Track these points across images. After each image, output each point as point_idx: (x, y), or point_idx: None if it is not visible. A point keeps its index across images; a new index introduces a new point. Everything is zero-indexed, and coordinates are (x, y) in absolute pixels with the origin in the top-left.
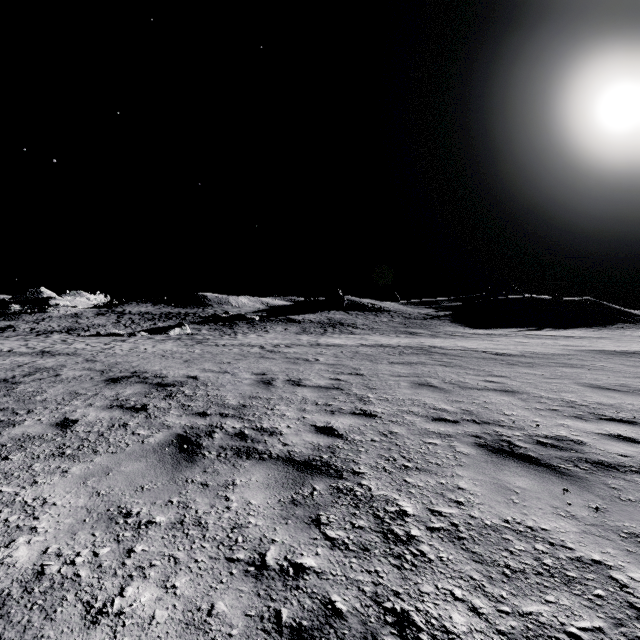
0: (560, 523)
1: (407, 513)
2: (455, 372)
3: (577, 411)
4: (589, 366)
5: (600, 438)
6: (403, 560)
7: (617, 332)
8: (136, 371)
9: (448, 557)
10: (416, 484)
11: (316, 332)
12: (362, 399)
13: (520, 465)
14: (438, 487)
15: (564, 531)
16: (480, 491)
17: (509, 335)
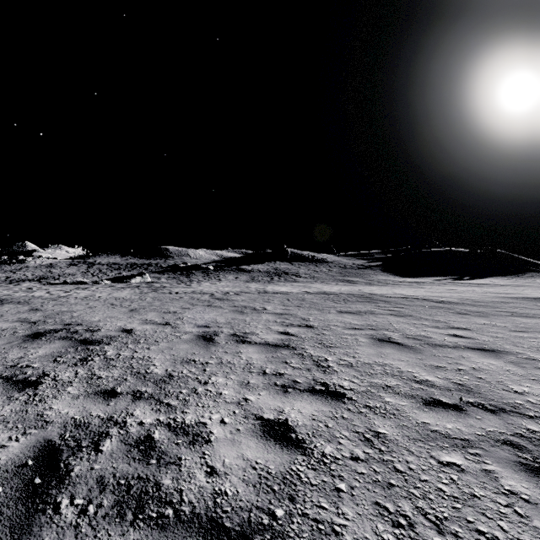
0: None
1: None
2: (411, 323)
3: None
4: None
5: None
6: None
7: (529, 280)
8: (71, 323)
9: None
10: None
11: (264, 280)
12: (320, 364)
13: None
14: None
15: None
16: None
17: (436, 283)
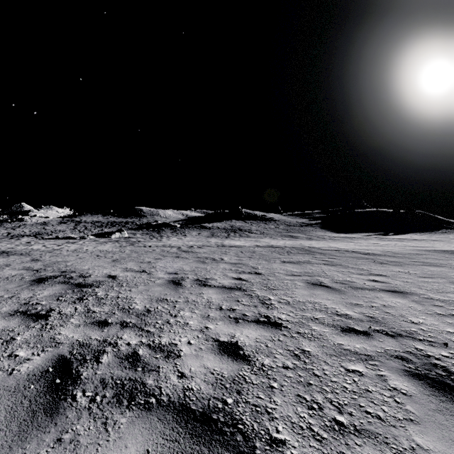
0: None
1: None
2: (339, 271)
3: None
4: (447, 265)
5: None
6: None
7: (443, 236)
8: (66, 270)
9: None
10: None
11: (222, 236)
12: (264, 302)
13: None
14: None
15: None
16: None
17: (365, 238)
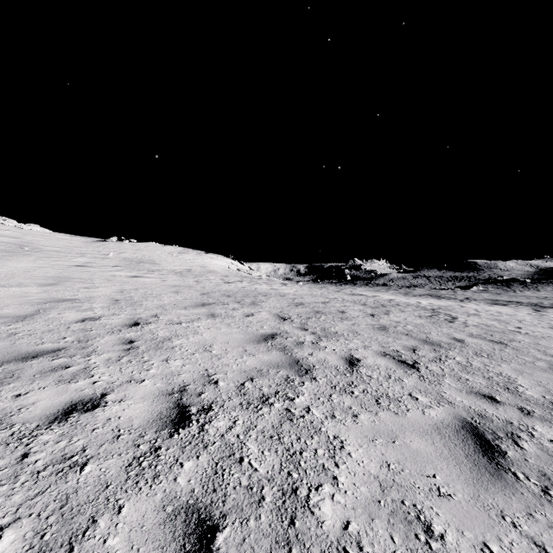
0: None
1: None
2: None
3: None
4: None
5: None
6: None
7: None
8: (496, 299)
9: None
10: None
11: None
12: None
13: None
14: None
15: None
16: None
17: None
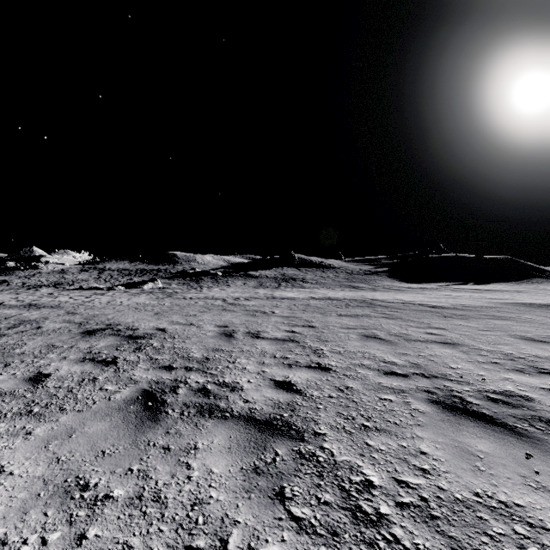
0: (533, 497)
1: (373, 484)
2: (398, 324)
3: (517, 364)
4: (516, 318)
5: (547, 393)
6: (376, 549)
7: (532, 286)
8: (111, 323)
9: (424, 544)
10: (378, 447)
11: (271, 286)
12: (316, 352)
13: (477, 425)
14: (400, 451)
15: (540, 507)
16: (443, 456)
17: (439, 289)
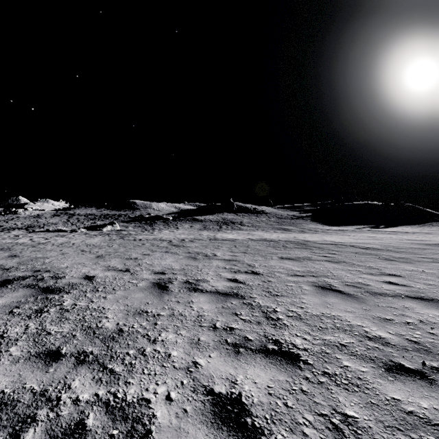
0: None
1: None
2: (346, 270)
3: None
4: None
5: None
6: None
7: (434, 228)
8: (40, 269)
9: None
10: None
11: (214, 228)
12: (269, 316)
13: None
14: None
15: None
16: None
17: (357, 231)
